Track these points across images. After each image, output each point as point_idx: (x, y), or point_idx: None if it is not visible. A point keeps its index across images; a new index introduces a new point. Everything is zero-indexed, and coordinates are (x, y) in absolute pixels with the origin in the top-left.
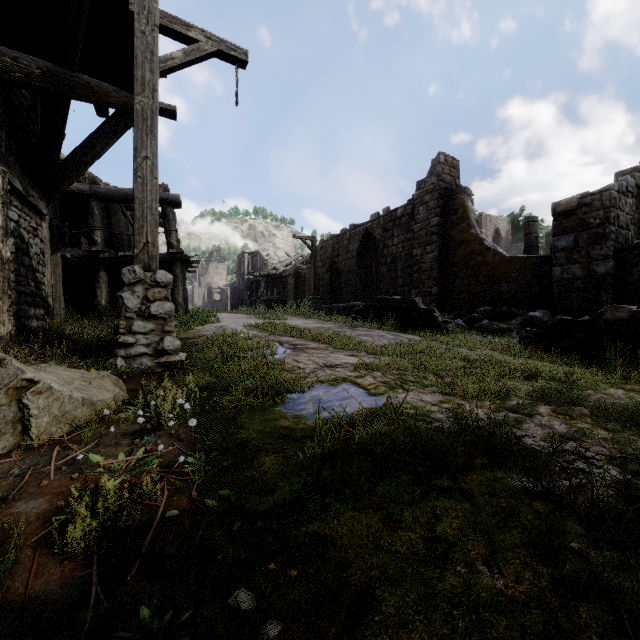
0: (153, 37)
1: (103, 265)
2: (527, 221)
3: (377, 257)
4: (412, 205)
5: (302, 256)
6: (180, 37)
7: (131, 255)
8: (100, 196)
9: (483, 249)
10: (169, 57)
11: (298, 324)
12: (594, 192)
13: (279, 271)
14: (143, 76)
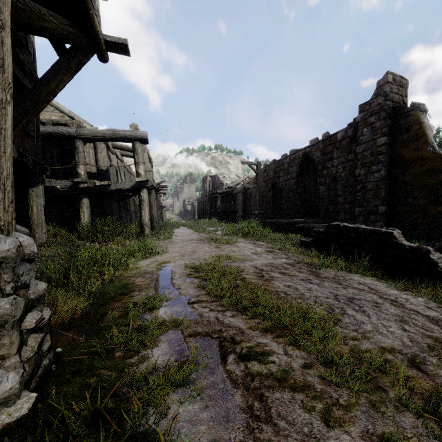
0: None
1: (85, 193)
2: None
3: (315, 177)
4: (353, 128)
5: (248, 177)
6: None
7: (106, 184)
8: (83, 137)
9: None
10: None
11: (247, 256)
12: None
13: (231, 189)
14: None
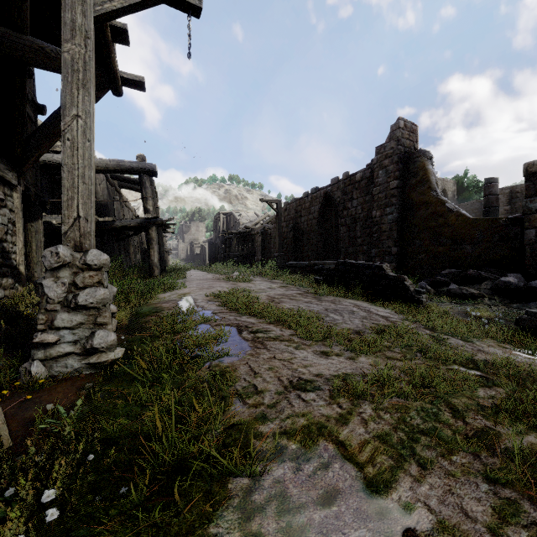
0: None
1: None
2: (487, 182)
3: (337, 218)
4: (371, 169)
5: (269, 216)
6: None
7: (110, 220)
8: None
9: (445, 211)
10: None
11: (262, 290)
12: None
13: (249, 229)
14: (73, 19)
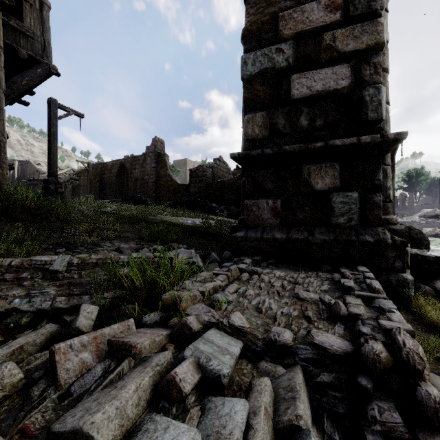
0: (56, 111)
1: None
2: (190, 170)
3: (127, 177)
4: (144, 156)
5: (72, 169)
6: (63, 109)
7: None
8: None
9: (171, 180)
10: (60, 116)
11: None
12: (200, 166)
13: None
14: (53, 122)
